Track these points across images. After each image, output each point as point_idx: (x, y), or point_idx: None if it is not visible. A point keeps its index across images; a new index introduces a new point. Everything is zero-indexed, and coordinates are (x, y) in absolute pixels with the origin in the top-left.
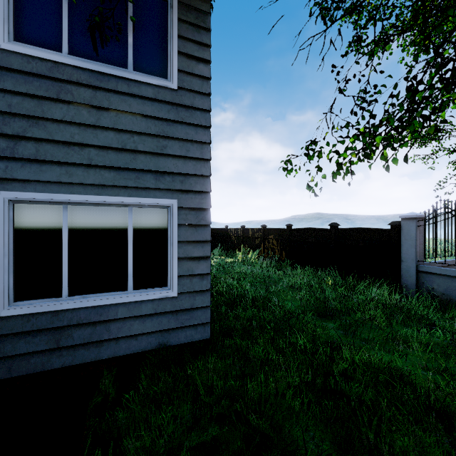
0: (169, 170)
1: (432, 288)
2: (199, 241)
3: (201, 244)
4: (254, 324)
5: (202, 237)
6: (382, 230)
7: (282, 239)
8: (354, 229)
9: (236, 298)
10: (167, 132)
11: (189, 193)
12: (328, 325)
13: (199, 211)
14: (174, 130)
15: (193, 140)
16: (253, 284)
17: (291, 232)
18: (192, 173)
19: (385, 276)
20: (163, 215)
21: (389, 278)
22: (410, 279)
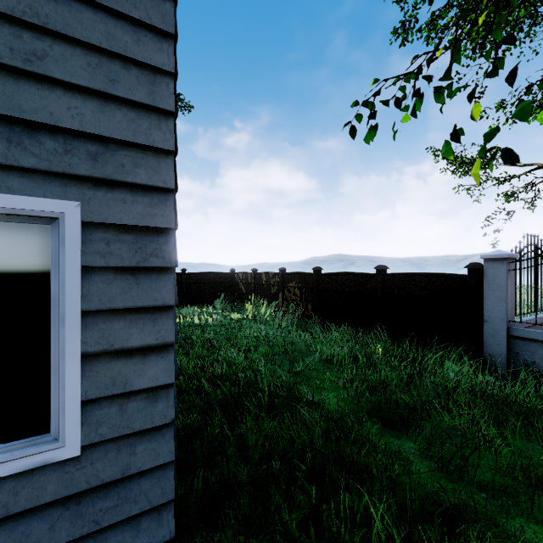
0: (52, 121)
1: (533, 361)
2: (144, 309)
3: (152, 314)
4: (276, 467)
5: (154, 298)
6: (453, 276)
7: (307, 288)
8: (411, 274)
9: (242, 391)
10: (45, 18)
11: (118, 188)
12: (404, 446)
13: (144, 236)
14: (71, 19)
15: (128, 55)
16: (269, 358)
17: (319, 278)
18: (125, 139)
19: (459, 341)
20: (38, 242)
21: (464, 346)
22: (498, 348)
